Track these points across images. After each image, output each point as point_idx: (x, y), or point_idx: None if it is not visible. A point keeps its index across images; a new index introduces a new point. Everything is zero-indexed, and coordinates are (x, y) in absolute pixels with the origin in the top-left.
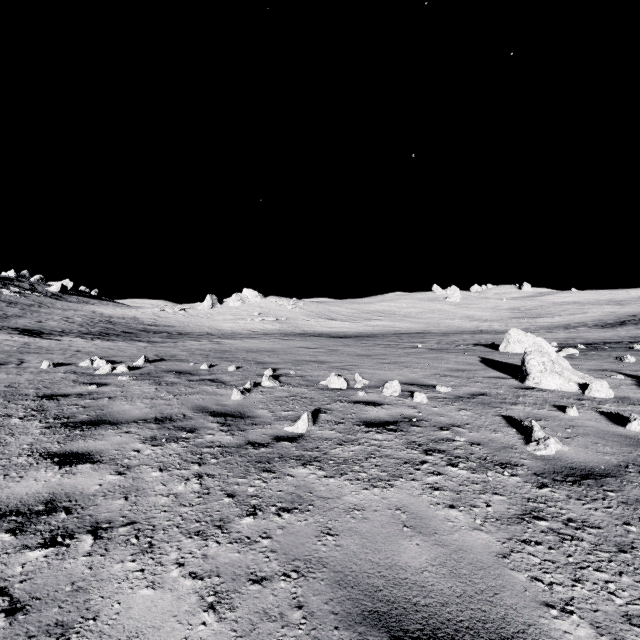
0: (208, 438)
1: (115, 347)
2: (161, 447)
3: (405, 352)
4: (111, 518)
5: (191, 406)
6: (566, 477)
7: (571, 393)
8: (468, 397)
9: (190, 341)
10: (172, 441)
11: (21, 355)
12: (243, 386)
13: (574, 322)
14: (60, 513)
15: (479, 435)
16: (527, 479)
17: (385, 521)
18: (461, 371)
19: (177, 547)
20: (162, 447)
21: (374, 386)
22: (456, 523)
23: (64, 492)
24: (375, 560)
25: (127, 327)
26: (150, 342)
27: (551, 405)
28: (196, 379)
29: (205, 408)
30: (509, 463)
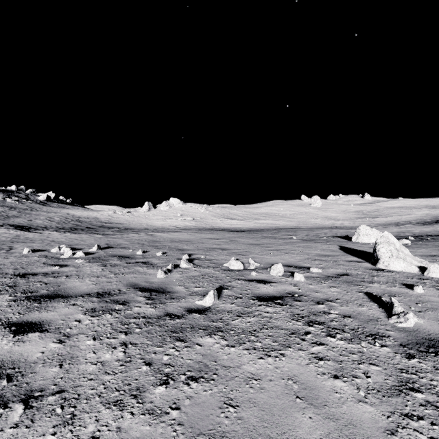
0: (135, 310)
1: (79, 238)
2: (98, 318)
3: (284, 242)
4: (44, 386)
5: (126, 283)
6: (428, 348)
7: (413, 274)
8: (335, 277)
9: (132, 234)
10: (107, 312)
11: (12, 244)
12: (166, 267)
13: (402, 221)
14: (2, 380)
15: (349, 309)
16: (396, 350)
17: (279, 391)
18: (327, 256)
19: (95, 418)
20: (98, 318)
21: (263, 267)
22: (342, 394)
23: (11, 359)
24: (273, 435)
25: (90, 224)
26: (104, 234)
27: (400, 283)
28: (132, 262)
29: (136, 285)
30: (377, 334)
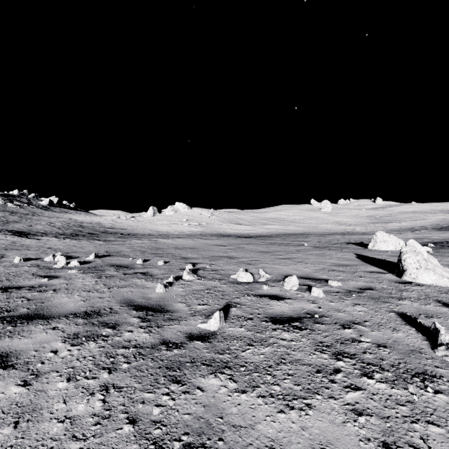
0: (126, 336)
1: (78, 245)
2: (79, 347)
3: (295, 249)
4: None
5: (120, 299)
6: None
7: (446, 288)
8: (358, 291)
9: (135, 240)
10: (92, 339)
11: (5, 251)
12: (167, 279)
13: (417, 226)
14: None
15: (382, 335)
16: None
17: None
18: (344, 266)
19: None
20: (80, 347)
21: (275, 280)
22: None
23: None
24: None
25: (92, 229)
26: (106, 241)
27: (435, 300)
28: (131, 272)
29: (131, 301)
30: (426, 373)
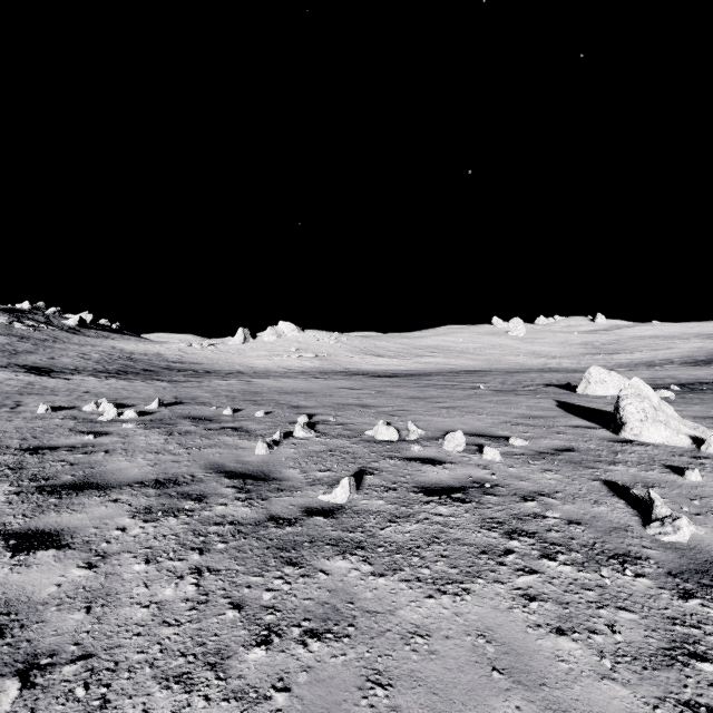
0: (218, 510)
1: (130, 387)
2: (155, 524)
3: (465, 394)
4: (57, 646)
5: (204, 463)
6: None
7: (682, 448)
8: (551, 453)
9: (217, 380)
10: (171, 514)
11: (20, 397)
12: (271, 437)
13: (658, 359)
14: None
15: (577, 509)
16: (661, 582)
17: (463, 658)
18: (536, 418)
19: (143, 707)
20: (156, 524)
21: (432, 437)
22: (572, 664)
23: (5, 597)
24: None
25: (149, 364)
26: (171, 381)
27: (661, 465)
28: (216, 427)
29: (221, 466)
30: (628, 554)
